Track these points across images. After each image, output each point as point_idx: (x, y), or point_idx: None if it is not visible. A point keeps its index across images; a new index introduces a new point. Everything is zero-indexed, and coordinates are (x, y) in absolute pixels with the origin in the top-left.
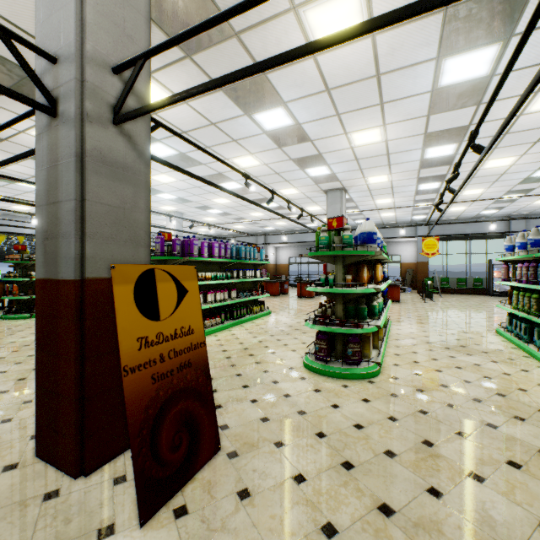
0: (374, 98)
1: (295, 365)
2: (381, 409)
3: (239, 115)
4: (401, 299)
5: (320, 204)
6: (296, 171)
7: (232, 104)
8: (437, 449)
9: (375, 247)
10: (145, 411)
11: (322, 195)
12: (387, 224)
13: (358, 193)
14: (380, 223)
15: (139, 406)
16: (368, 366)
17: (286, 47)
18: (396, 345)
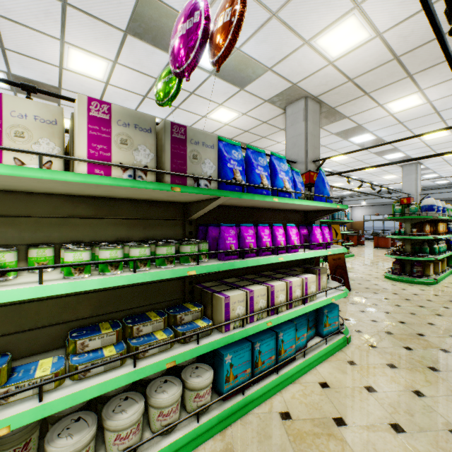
0: (436, 120)
1: (379, 277)
2: (430, 292)
3: (340, 140)
4: None
5: (395, 174)
6: (375, 158)
7: (337, 137)
8: None
9: (434, 213)
10: (332, 267)
11: (398, 168)
12: None
13: (433, 164)
14: None
15: (330, 265)
16: (427, 279)
17: (374, 115)
18: None
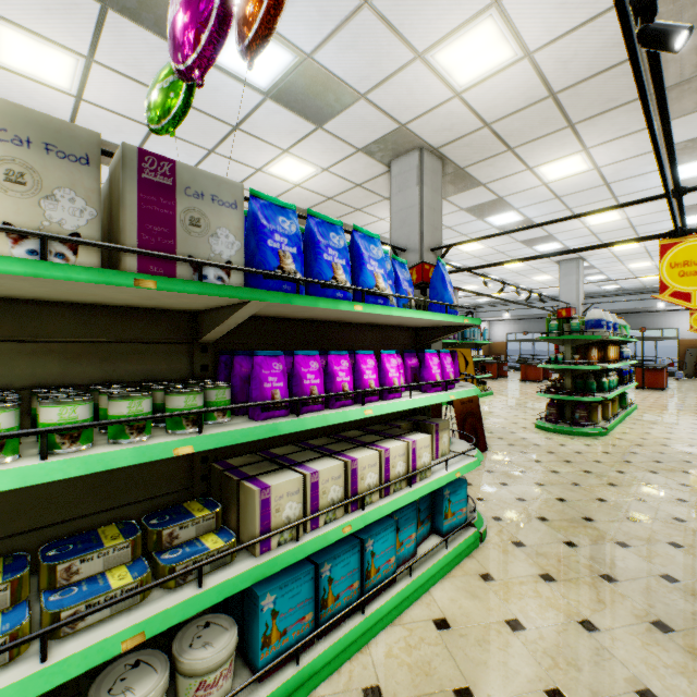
0: (605, 195)
1: (528, 427)
2: (599, 449)
3: (472, 220)
4: (669, 387)
5: (550, 273)
6: (522, 249)
7: (469, 215)
8: (633, 463)
9: (603, 332)
10: (459, 416)
11: (553, 265)
12: (653, 287)
13: (600, 260)
14: (640, 287)
15: (457, 412)
16: (593, 428)
17: (521, 184)
18: (633, 423)
